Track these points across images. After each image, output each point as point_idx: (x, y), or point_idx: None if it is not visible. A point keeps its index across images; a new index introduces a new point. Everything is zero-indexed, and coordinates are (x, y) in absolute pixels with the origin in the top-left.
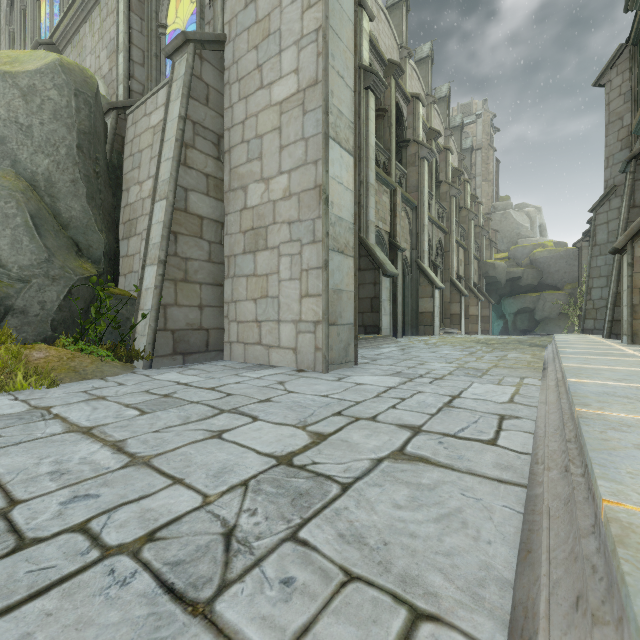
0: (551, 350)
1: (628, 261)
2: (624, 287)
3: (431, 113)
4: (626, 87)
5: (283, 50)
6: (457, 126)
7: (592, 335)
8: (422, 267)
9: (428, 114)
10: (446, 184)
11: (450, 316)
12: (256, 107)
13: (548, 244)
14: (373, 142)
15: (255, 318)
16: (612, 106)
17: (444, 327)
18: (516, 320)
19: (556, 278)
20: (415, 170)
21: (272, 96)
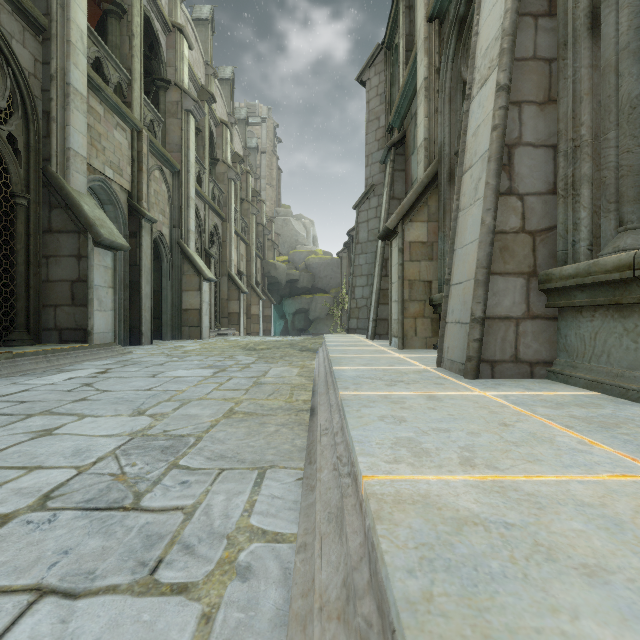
0: (322, 358)
1: (399, 246)
2: (393, 279)
3: (212, 86)
4: (382, 88)
5: None
6: (242, 119)
7: (356, 335)
8: (187, 251)
9: (208, 86)
10: (224, 164)
11: (228, 315)
12: None
13: (319, 252)
14: (82, 22)
15: None
16: (371, 105)
17: (221, 328)
18: (295, 320)
19: (325, 283)
20: (178, 123)
21: None
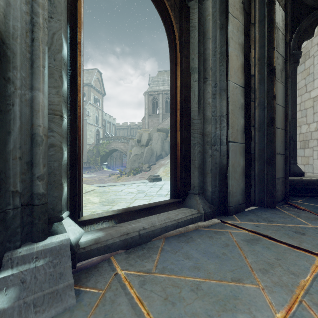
0: None
1: None
2: None
3: None
4: None
5: (314, 80)
6: None
7: None
8: None
9: None
10: None
11: None
12: (304, 99)
13: None
14: None
15: (304, 171)
16: None
17: None
18: None
19: None
20: None
21: (310, 95)
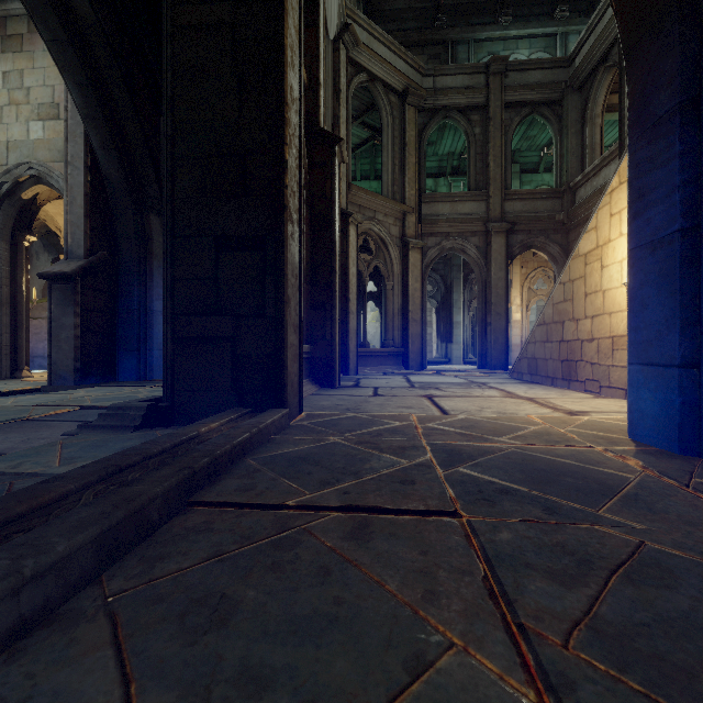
0: None
1: None
2: None
3: None
4: None
5: None
6: None
7: None
8: None
9: None
10: None
11: None
12: None
13: None
14: None
15: None
16: None
17: None
18: None
19: None
20: None
21: None
